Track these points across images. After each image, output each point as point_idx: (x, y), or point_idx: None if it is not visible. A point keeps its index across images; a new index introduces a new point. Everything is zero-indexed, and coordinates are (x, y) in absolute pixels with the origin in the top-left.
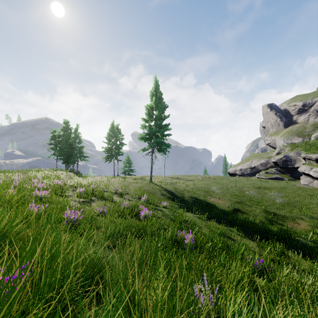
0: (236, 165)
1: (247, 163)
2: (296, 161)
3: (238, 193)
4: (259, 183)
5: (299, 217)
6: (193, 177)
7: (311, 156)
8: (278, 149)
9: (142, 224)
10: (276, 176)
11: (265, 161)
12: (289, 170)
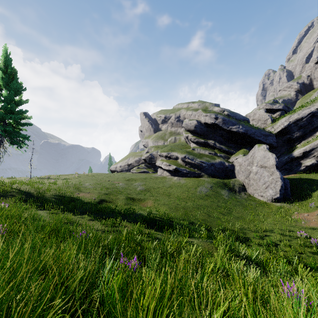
0: (117, 162)
1: (125, 160)
2: (157, 158)
3: (109, 186)
4: (130, 176)
5: (149, 198)
6: (69, 176)
7: (163, 154)
8: (147, 149)
9: None
10: (144, 170)
11: (138, 159)
12: (153, 165)
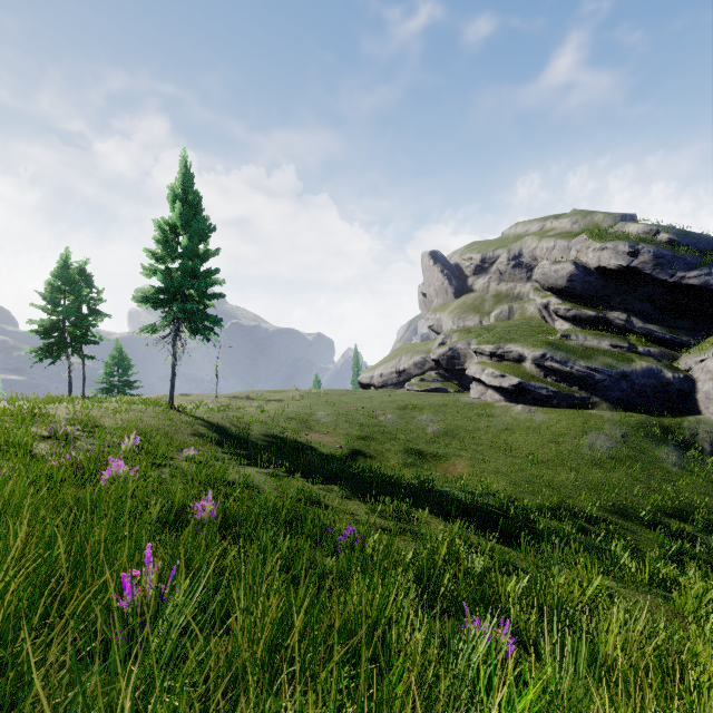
0: (374, 366)
1: (392, 362)
2: (467, 357)
3: (365, 419)
4: (406, 399)
5: (458, 454)
6: (283, 394)
7: (484, 348)
8: (441, 337)
9: (90, 496)
10: (436, 386)
11: (421, 359)
12: (458, 374)
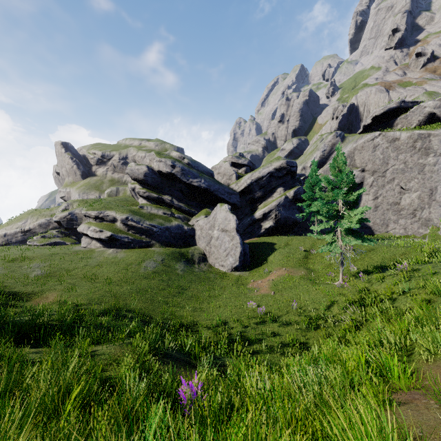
0: None
1: (17, 224)
2: (83, 219)
3: None
4: (20, 252)
5: (53, 289)
6: None
7: (91, 213)
8: (65, 205)
9: None
10: (55, 241)
11: (46, 221)
12: (76, 231)
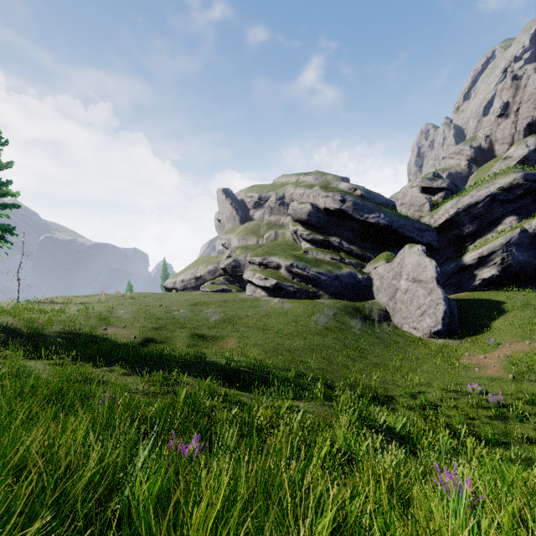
0: (177, 274)
1: (191, 270)
2: (246, 266)
3: (161, 314)
4: (198, 297)
5: (231, 335)
6: (90, 298)
7: (255, 259)
8: (228, 251)
9: None
10: (223, 287)
11: (213, 268)
12: (239, 278)
